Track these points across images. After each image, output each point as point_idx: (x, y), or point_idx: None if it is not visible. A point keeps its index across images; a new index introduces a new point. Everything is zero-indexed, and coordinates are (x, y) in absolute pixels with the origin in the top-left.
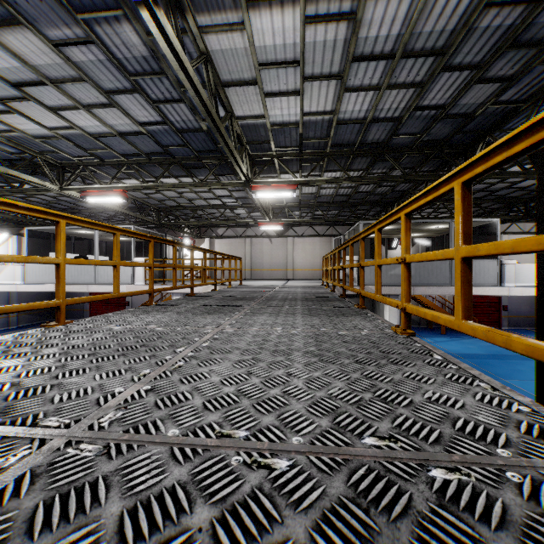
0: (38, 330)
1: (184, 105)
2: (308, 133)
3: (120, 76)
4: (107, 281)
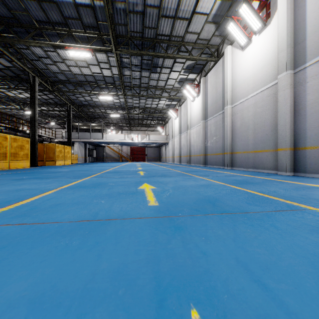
0: None
1: None
2: None
3: None
4: None
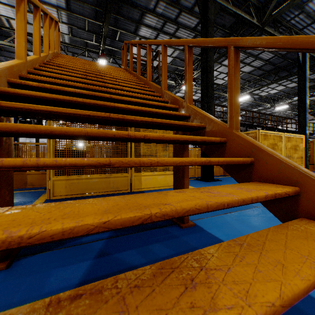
0: None
1: (251, 98)
2: (286, 91)
3: None
4: None
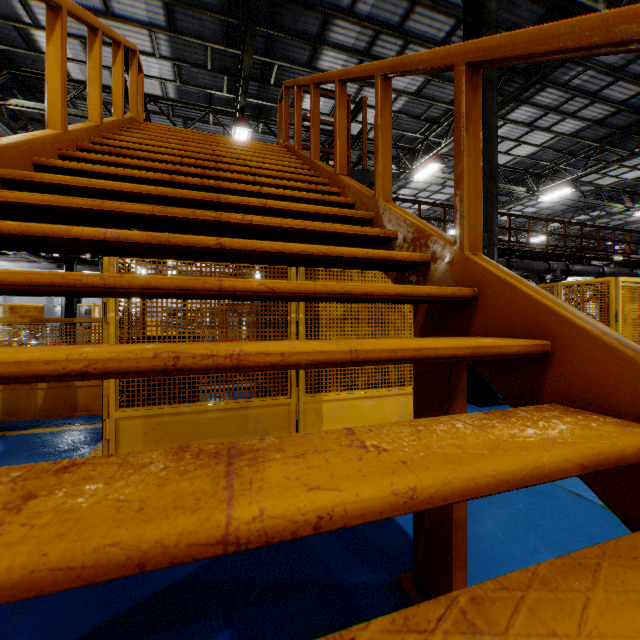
0: None
1: (574, 192)
2: None
3: None
4: None
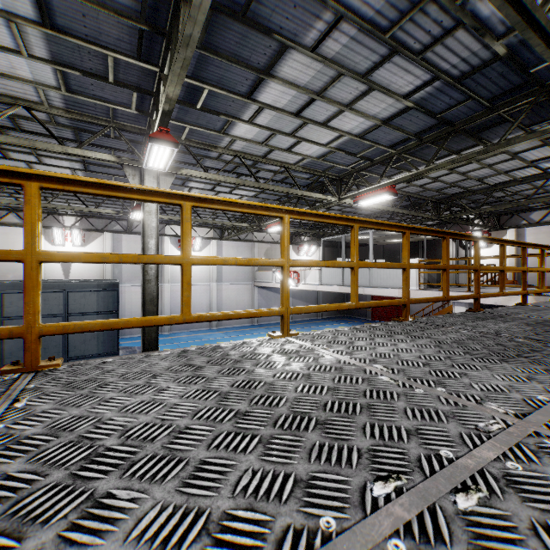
0: (261, 339)
1: (463, 32)
2: None
3: (374, 44)
4: (380, 285)
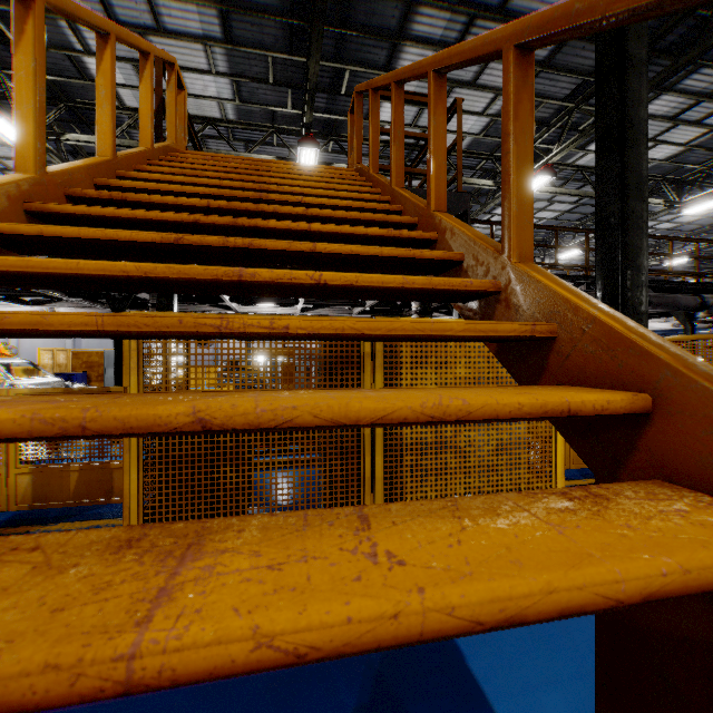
0: None
1: None
2: None
3: None
4: None
